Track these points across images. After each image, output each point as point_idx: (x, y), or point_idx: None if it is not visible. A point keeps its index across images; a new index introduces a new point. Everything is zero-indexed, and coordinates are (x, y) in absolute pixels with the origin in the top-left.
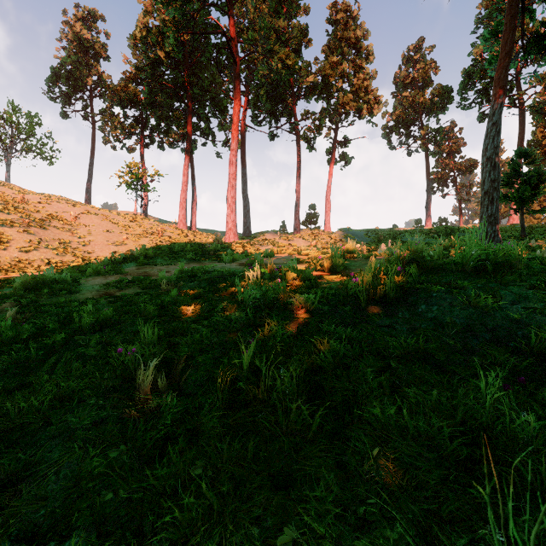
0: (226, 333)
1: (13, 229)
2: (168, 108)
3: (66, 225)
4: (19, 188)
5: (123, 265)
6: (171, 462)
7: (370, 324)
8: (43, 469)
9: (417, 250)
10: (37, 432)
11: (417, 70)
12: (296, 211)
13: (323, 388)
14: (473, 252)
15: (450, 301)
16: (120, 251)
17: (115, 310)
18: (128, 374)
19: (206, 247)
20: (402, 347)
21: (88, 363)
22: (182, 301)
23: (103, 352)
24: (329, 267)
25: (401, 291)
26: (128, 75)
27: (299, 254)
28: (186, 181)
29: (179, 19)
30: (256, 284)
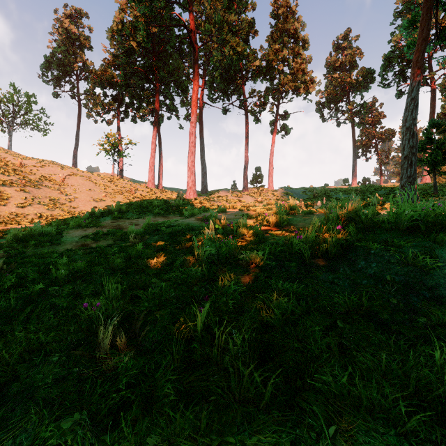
0: (183, 286)
1: (12, 189)
2: (139, 89)
3: (55, 185)
4: (18, 155)
5: (101, 219)
6: (123, 436)
7: (314, 279)
8: (2, 431)
9: (353, 209)
10: (4, 386)
11: (345, 55)
12: (245, 172)
13: (273, 346)
14: (406, 212)
15: (387, 258)
16: (100, 206)
17: (88, 261)
18: (93, 326)
19: (170, 203)
20: (346, 304)
21: (59, 314)
22: (147, 254)
23: (74, 303)
24: (274, 223)
25: (341, 247)
26: (107, 62)
27: (248, 210)
28: (154, 148)
29: (148, 14)
30: (210, 240)
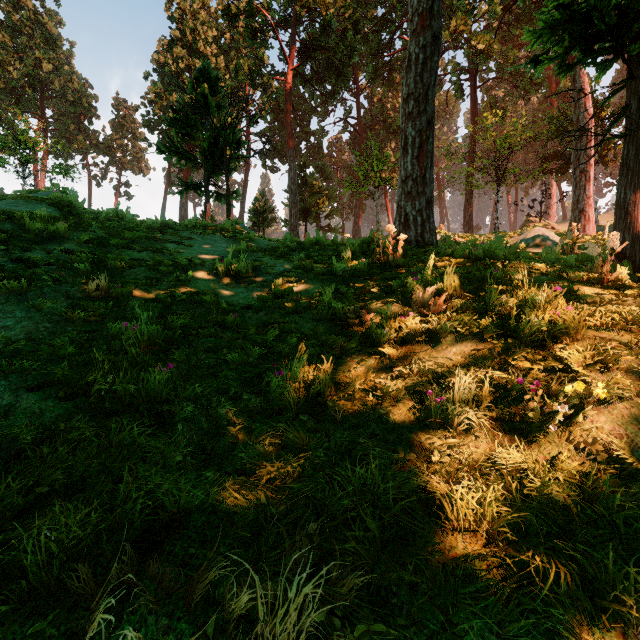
0: None
1: None
2: None
3: None
4: None
5: None
6: None
7: None
8: None
9: None
10: None
11: None
12: None
13: None
14: None
15: None
16: None
17: None
18: None
19: None
20: None
21: None
22: None
23: None
24: None
25: None
26: None
27: None
28: None
29: None
30: None
